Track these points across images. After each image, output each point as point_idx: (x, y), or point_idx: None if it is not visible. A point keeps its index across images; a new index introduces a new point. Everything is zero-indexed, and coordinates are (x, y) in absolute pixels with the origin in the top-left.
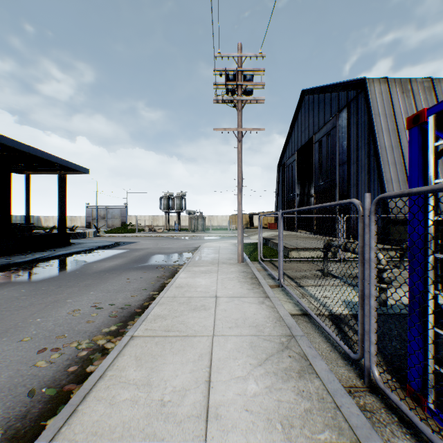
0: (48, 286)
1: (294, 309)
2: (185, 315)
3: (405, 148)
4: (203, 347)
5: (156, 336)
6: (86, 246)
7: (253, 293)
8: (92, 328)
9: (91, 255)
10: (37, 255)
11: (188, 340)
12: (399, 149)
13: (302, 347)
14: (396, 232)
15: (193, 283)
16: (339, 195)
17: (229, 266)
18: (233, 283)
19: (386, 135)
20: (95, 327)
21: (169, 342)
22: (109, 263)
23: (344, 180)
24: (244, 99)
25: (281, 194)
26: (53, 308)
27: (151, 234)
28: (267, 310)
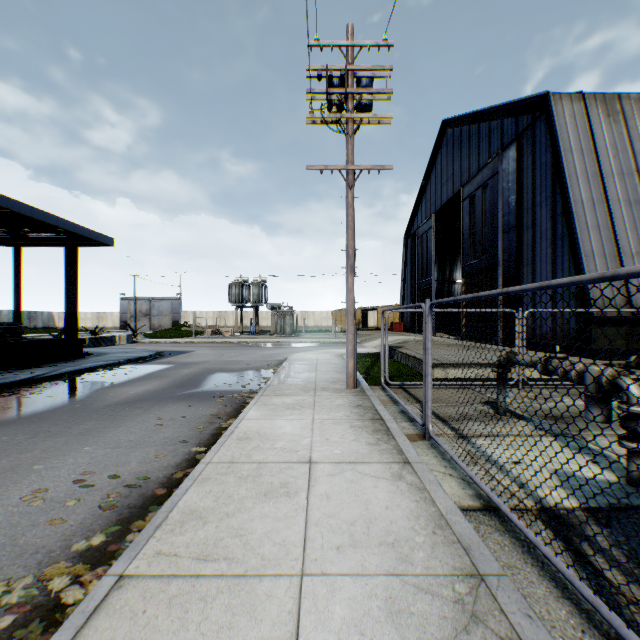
0: (14, 435)
1: (464, 494)
2: (247, 510)
3: (614, 203)
4: (278, 617)
5: (173, 577)
6: (108, 358)
7: (379, 454)
8: (55, 539)
9: (113, 374)
10: (23, 374)
11: (245, 592)
12: (603, 205)
13: (512, 618)
14: (602, 338)
15: (270, 430)
16: (503, 279)
17: (333, 394)
18: (341, 430)
19: (583, 182)
20: (62, 537)
21: (199, 599)
22: (136, 388)
23: (511, 255)
24: (358, 117)
25: (409, 280)
26: (0, 485)
27: (214, 339)
28: (411, 496)
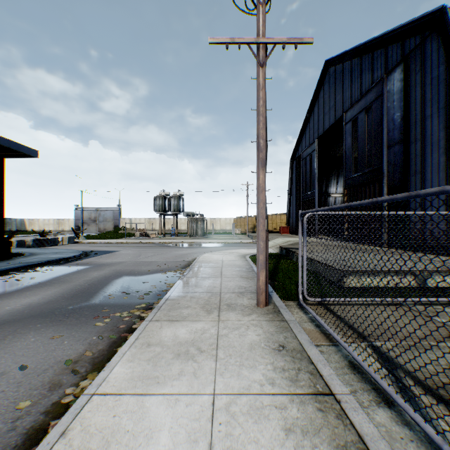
0: None
1: None
2: None
3: None
4: None
5: None
6: (32, 259)
7: None
8: None
9: (18, 279)
10: None
11: None
12: None
13: None
14: None
15: (123, 449)
16: (387, 188)
17: (242, 318)
18: (270, 448)
19: None
20: None
21: None
22: (20, 300)
23: (397, 167)
24: None
25: (295, 193)
26: None
27: (141, 240)
28: None
